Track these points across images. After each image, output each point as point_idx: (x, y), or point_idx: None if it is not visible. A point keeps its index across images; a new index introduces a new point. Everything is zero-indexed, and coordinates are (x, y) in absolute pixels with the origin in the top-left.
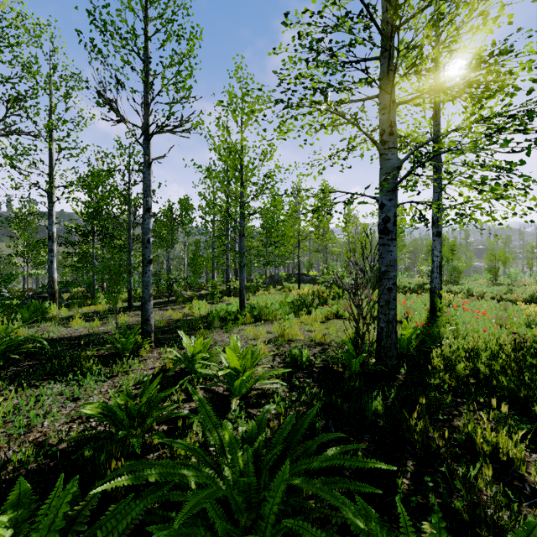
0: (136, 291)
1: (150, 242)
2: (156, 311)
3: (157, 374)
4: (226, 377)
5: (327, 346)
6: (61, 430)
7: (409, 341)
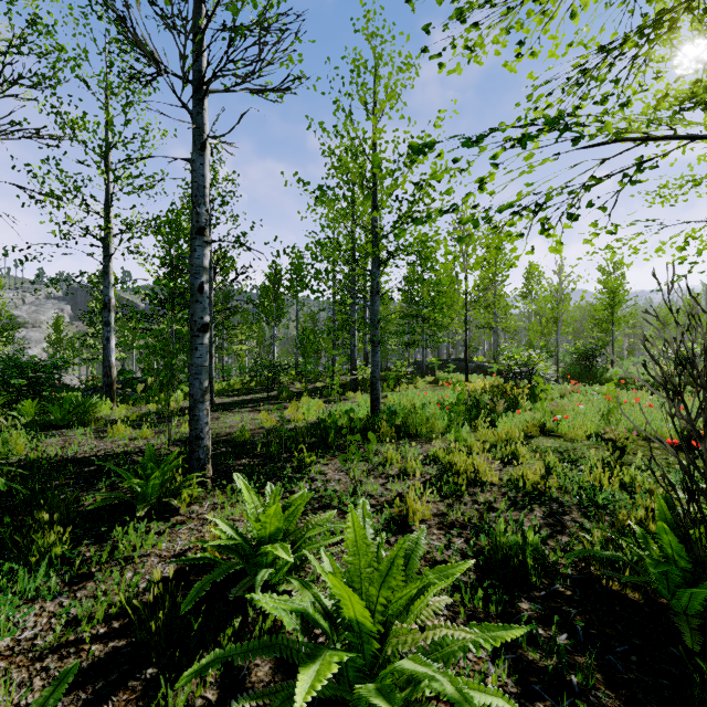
0: (229, 382)
1: (204, 292)
2: (245, 413)
3: (180, 577)
4: None
5: (557, 507)
6: None
7: None
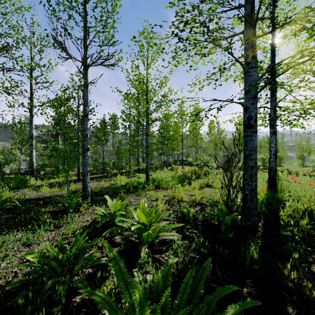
0: None
1: (88, 137)
2: (94, 182)
3: (89, 225)
4: (137, 229)
5: (204, 206)
6: (12, 272)
7: (262, 203)
